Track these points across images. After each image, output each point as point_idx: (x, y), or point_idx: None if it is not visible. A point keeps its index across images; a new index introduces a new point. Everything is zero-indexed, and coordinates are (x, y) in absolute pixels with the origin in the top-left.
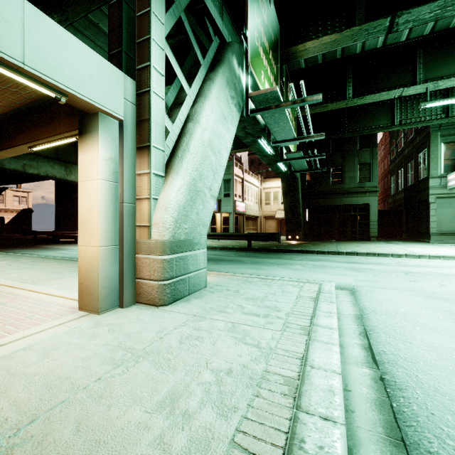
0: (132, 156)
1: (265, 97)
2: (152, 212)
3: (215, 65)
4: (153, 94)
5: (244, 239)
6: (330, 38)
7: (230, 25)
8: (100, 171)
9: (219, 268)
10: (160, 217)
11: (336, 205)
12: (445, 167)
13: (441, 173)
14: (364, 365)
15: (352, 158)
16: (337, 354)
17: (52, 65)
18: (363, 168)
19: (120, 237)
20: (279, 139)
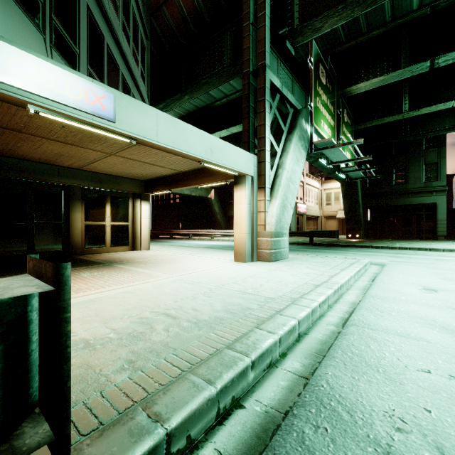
0: (256, 192)
1: (324, 143)
2: (266, 218)
3: (291, 129)
4: (266, 162)
5: (307, 236)
6: (379, 79)
7: (299, 88)
8: (246, 201)
9: (290, 253)
10: (270, 220)
11: (400, 204)
12: None
13: None
14: (366, 281)
15: (417, 158)
16: (352, 273)
17: (236, 163)
18: (430, 168)
19: (252, 230)
20: (335, 161)
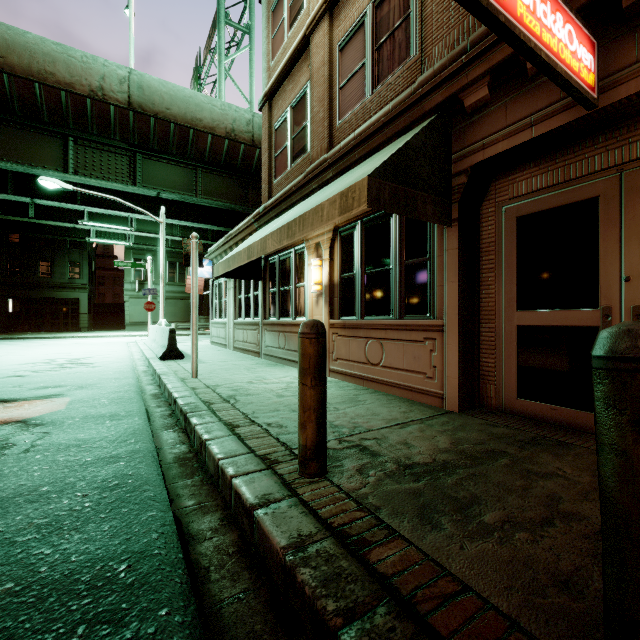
0: None
1: None
2: None
3: None
4: None
5: None
6: None
7: None
8: None
9: None
10: None
11: (47, 297)
12: (135, 276)
13: (133, 280)
14: None
15: (63, 255)
16: None
17: None
18: (74, 266)
19: None
20: None
